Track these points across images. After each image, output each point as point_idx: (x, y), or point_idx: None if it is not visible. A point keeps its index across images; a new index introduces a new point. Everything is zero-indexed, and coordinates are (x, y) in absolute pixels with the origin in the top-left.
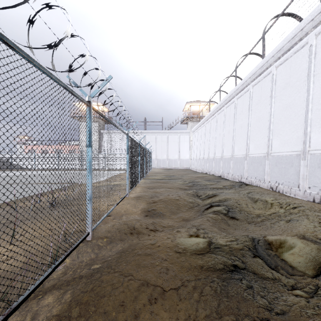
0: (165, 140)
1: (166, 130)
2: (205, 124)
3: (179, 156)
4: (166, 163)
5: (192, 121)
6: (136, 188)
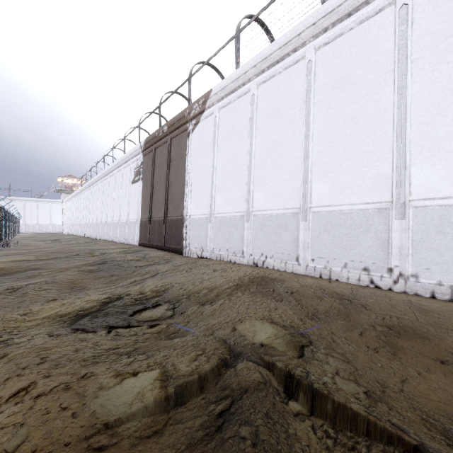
0: (35, 207)
1: (36, 198)
2: (70, 201)
3: (51, 222)
4: (36, 228)
5: (65, 192)
6: (16, 237)
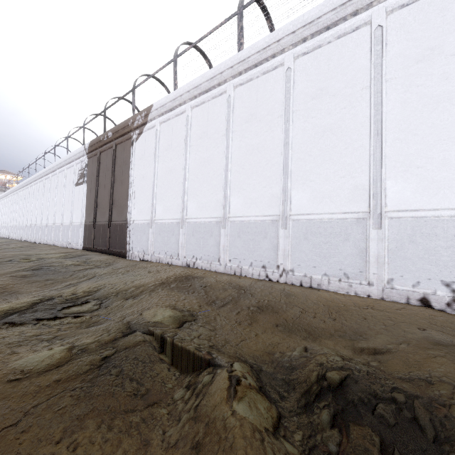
0: None
1: None
2: (3, 199)
3: None
4: None
5: None
6: None
